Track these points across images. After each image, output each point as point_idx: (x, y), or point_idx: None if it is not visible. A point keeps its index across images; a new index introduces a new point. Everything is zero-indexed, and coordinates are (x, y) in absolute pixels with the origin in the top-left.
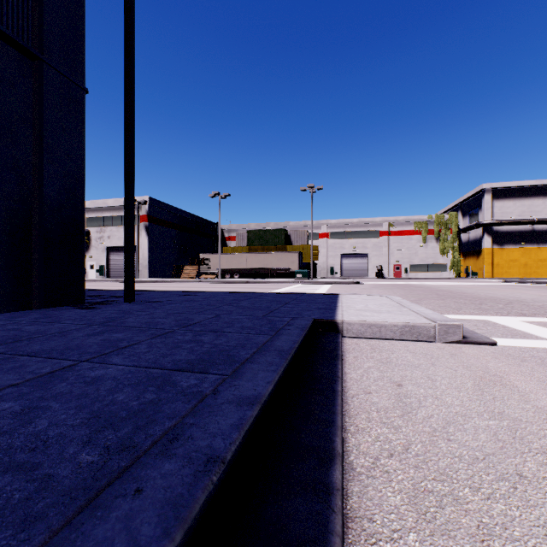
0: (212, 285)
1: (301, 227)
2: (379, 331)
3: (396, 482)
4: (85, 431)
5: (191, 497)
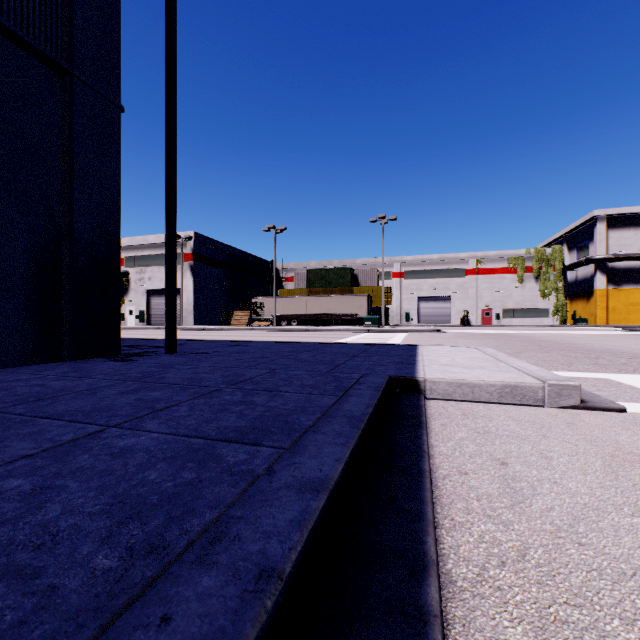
0: (266, 333)
1: (370, 265)
2: (472, 391)
3: (513, 605)
4: (104, 522)
5: (236, 633)
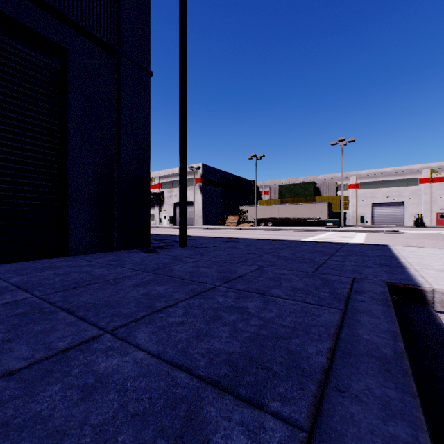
0: (250, 231)
1: (329, 180)
2: None
3: None
4: None
5: None
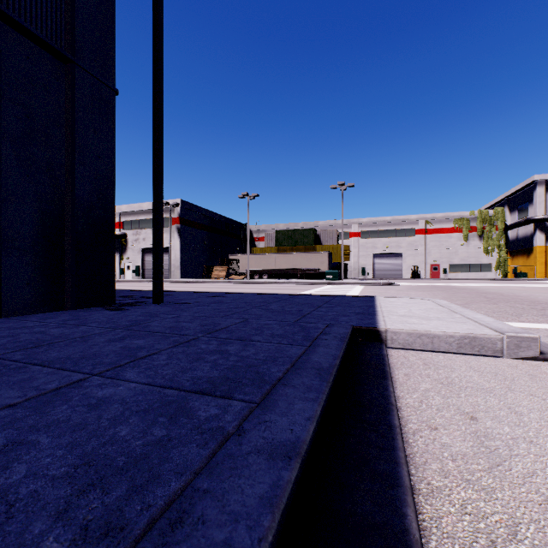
0: (241, 285)
1: (330, 227)
2: (431, 342)
3: None
4: (65, 489)
5: None
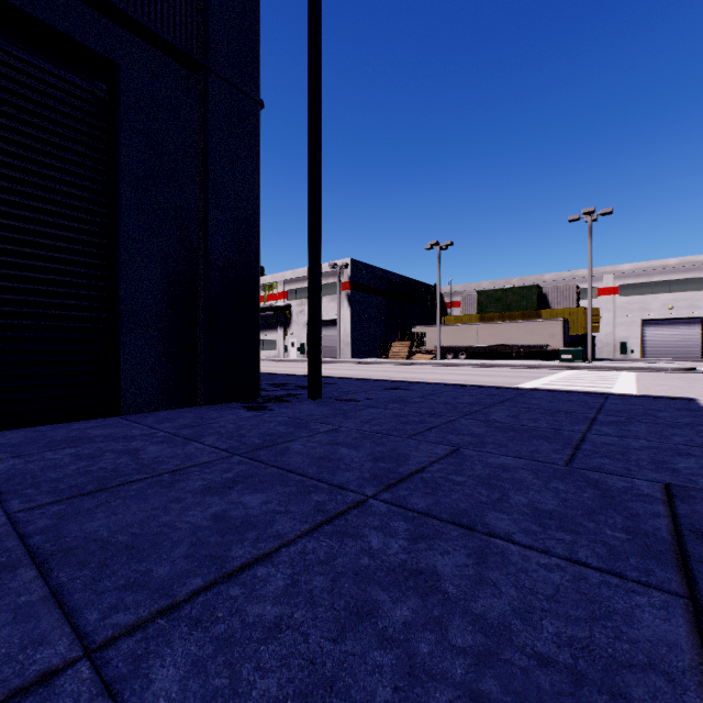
0: (429, 368)
1: (564, 281)
2: None
3: None
4: None
5: None
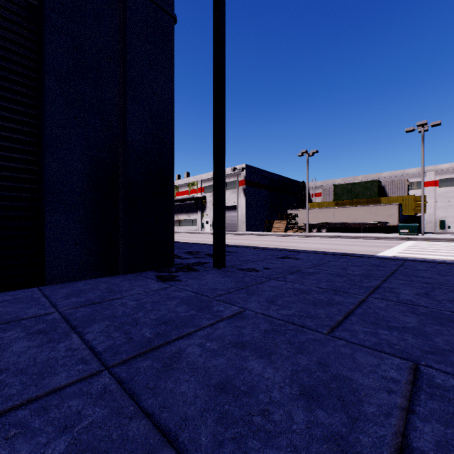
0: (302, 239)
1: (396, 177)
2: None
3: None
4: None
5: None
